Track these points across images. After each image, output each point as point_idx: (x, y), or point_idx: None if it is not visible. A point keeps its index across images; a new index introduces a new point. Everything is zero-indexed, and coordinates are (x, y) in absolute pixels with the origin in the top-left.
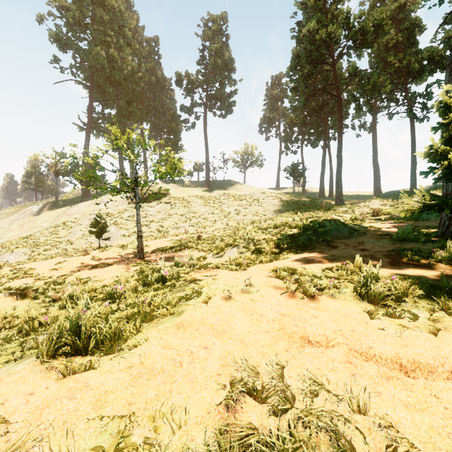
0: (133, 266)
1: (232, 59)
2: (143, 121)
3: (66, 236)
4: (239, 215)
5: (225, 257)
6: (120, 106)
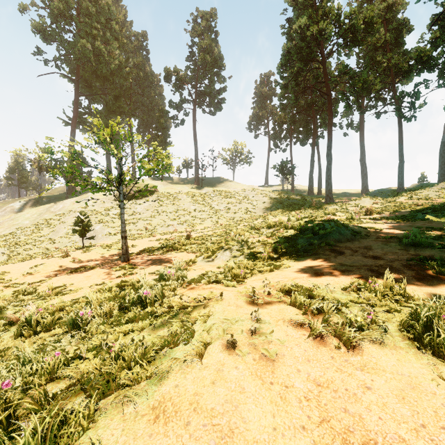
0: (115, 271)
1: (222, 56)
2: (130, 116)
3: (49, 234)
4: (229, 213)
5: (217, 261)
6: (107, 101)
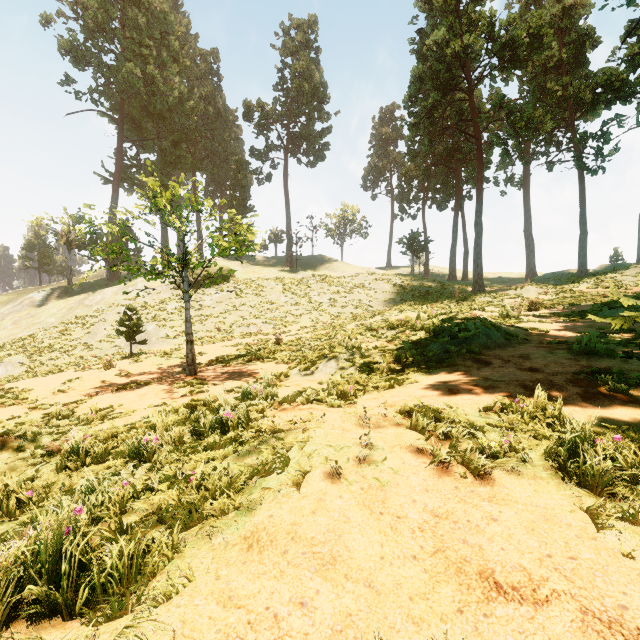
0: (179, 387)
1: (325, 83)
2: (195, 170)
3: (83, 337)
4: (335, 307)
5: (318, 375)
6: (163, 148)
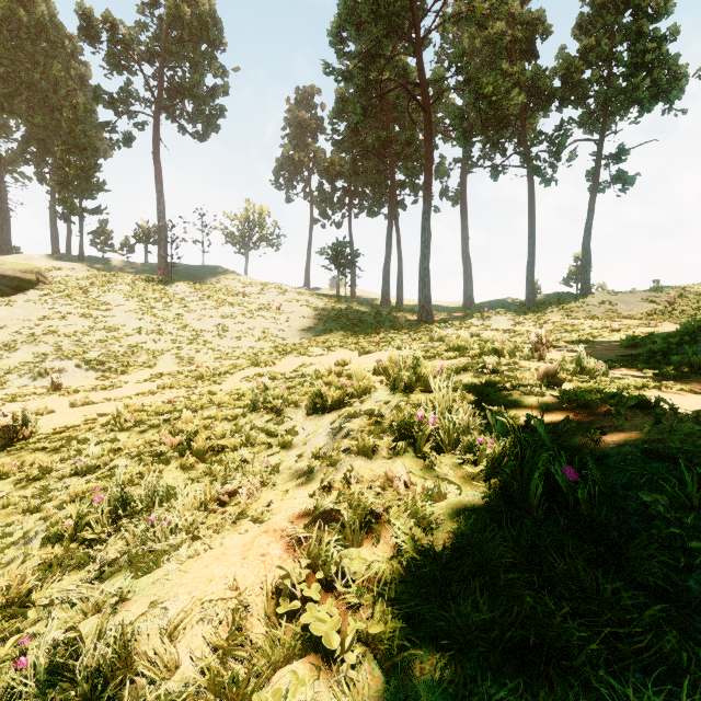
0: None
1: (218, 21)
2: None
3: None
4: (225, 338)
5: None
6: None
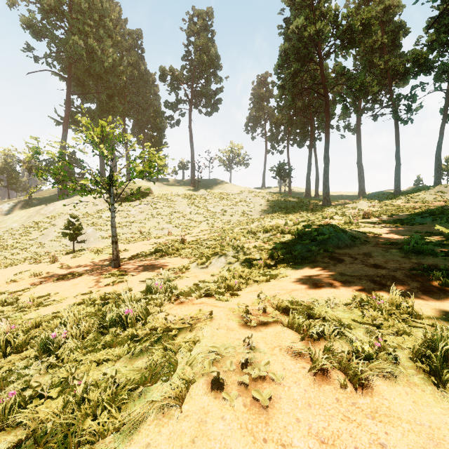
0: (105, 278)
1: (218, 56)
2: (125, 116)
3: (38, 238)
4: (225, 216)
5: (211, 268)
6: (100, 100)
